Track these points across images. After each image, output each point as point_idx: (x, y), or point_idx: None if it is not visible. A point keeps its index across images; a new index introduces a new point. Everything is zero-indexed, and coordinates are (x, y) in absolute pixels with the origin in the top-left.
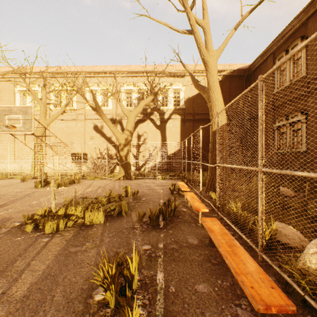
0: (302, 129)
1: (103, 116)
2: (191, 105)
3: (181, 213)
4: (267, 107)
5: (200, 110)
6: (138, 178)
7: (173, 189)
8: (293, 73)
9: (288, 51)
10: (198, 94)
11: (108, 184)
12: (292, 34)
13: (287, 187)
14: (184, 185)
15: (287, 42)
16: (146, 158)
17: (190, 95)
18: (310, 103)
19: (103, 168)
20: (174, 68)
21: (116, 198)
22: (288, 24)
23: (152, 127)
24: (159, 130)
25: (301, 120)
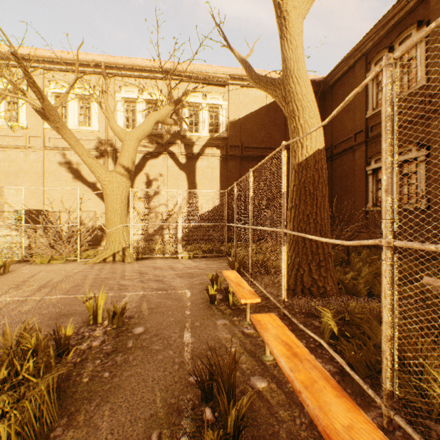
0: (419, 173)
1: (65, 132)
2: (237, 132)
3: (258, 414)
4: (355, 139)
5: (252, 142)
6: (144, 256)
7: (216, 293)
8: (401, 84)
9: (391, 49)
10: (248, 116)
11: (73, 274)
12: (400, 20)
13: (426, 275)
14: (242, 284)
15: (390, 35)
16: (162, 219)
17: (236, 116)
18: (434, 129)
19: (72, 239)
20: (210, 69)
21: (41, 349)
22: (397, 1)
23: (173, 166)
24: (184, 171)
25: (418, 157)
